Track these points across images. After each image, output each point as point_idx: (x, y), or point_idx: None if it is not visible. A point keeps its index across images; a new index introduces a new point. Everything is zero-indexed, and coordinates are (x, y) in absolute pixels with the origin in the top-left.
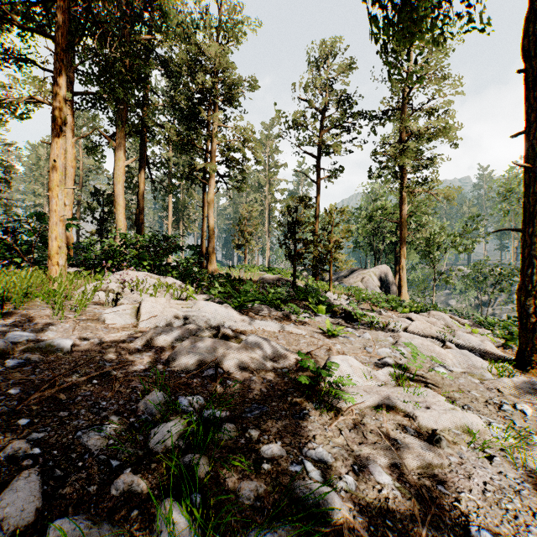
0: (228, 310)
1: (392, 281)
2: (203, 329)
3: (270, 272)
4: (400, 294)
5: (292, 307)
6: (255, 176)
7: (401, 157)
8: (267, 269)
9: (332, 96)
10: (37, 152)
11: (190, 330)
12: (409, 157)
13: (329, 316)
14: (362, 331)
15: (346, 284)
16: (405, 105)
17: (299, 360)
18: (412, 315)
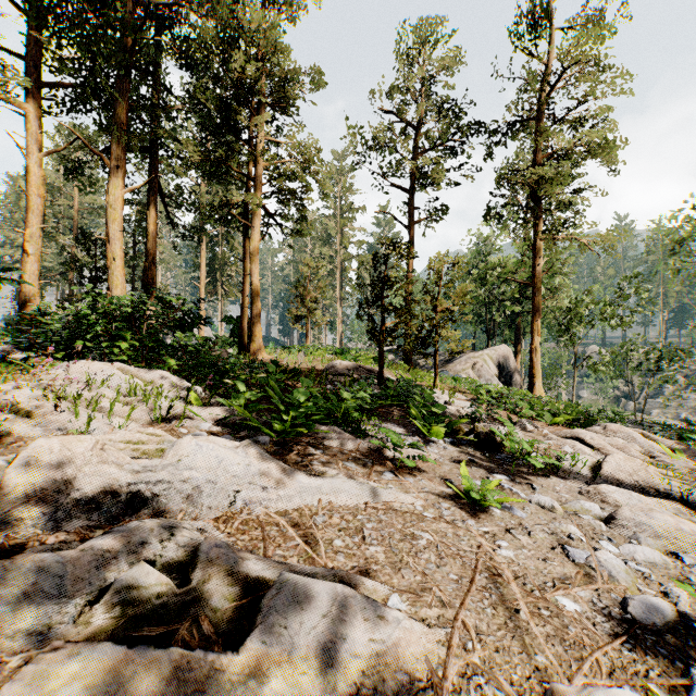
0: (250, 456)
1: (514, 368)
2: (141, 562)
3: (343, 356)
4: (533, 388)
5: (382, 423)
6: (322, 223)
7: (536, 187)
8: (338, 352)
9: (431, 104)
10: (16, 186)
11: (118, 549)
12: (550, 185)
13: (450, 443)
14: (523, 482)
15: (450, 372)
16: (540, 113)
17: (435, 660)
18: (584, 434)
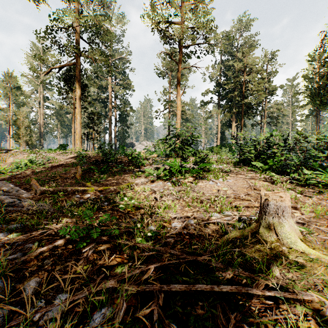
0: None
1: None
2: None
3: None
4: None
5: None
6: None
7: None
8: None
9: None
10: None
11: None
12: None
13: None
14: None
15: None
16: None
17: None
18: None
